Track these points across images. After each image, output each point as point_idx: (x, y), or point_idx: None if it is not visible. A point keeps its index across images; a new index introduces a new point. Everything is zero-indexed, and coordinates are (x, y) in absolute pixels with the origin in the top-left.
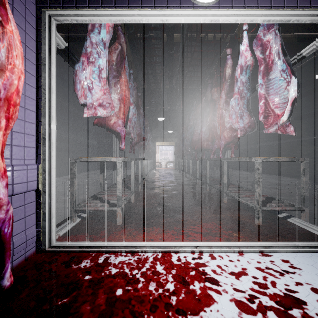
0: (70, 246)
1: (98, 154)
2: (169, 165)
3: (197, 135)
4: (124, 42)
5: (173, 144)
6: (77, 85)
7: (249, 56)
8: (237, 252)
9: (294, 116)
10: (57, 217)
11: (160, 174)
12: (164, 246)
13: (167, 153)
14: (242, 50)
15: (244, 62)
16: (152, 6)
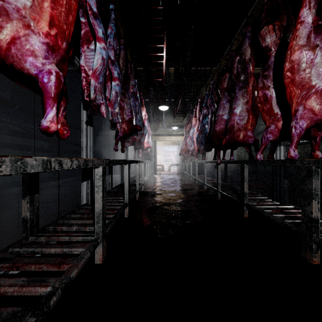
0: None
1: None
2: (172, 167)
3: (222, 124)
4: None
5: (177, 144)
6: None
7: None
8: None
9: None
10: None
11: (162, 180)
12: None
13: (170, 154)
14: None
15: None
16: None
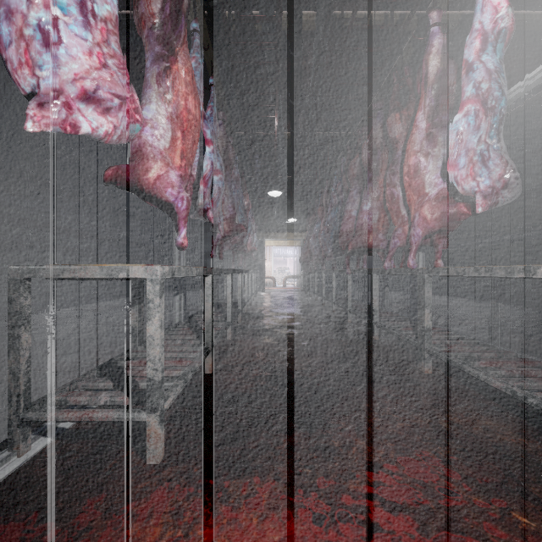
0: None
1: (160, 263)
2: (288, 281)
3: (351, 222)
4: None
5: (297, 245)
6: None
7: (504, 5)
8: None
9: (535, 187)
10: None
11: (273, 299)
12: None
13: (286, 260)
14: None
15: (491, 20)
16: None
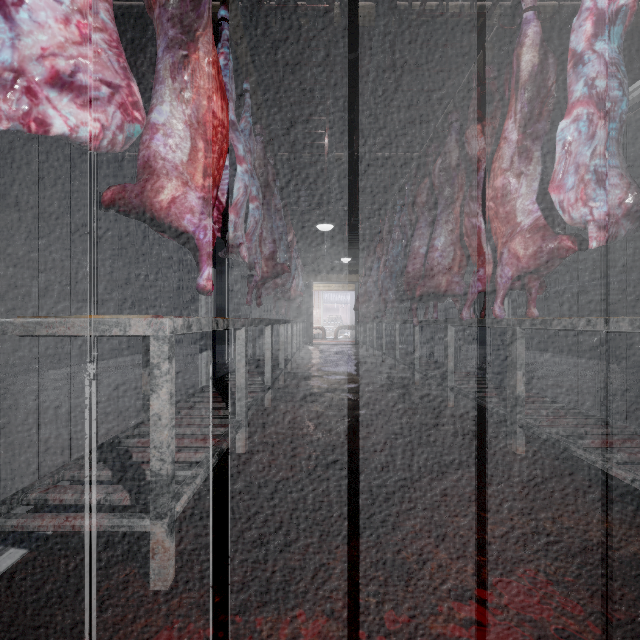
0: None
1: (187, 311)
2: (341, 333)
3: (419, 261)
4: None
5: (351, 289)
6: None
7: None
8: None
9: None
10: None
11: (322, 354)
12: None
13: (338, 308)
14: None
15: None
16: None
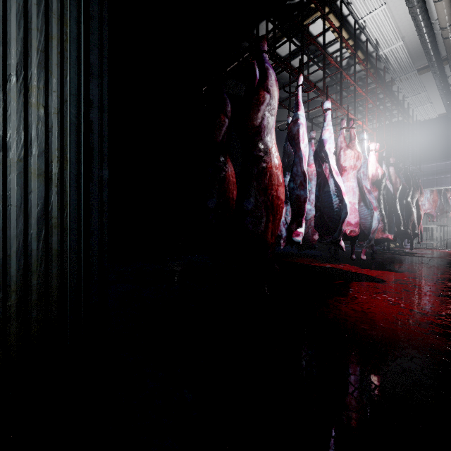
0: (421, 247)
1: None
2: None
3: None
4: None
5: None
6: None
7: None
8: None
9: None
10: None
11: None
12: None
13: None
14: None
15: None
16: (449, 185)
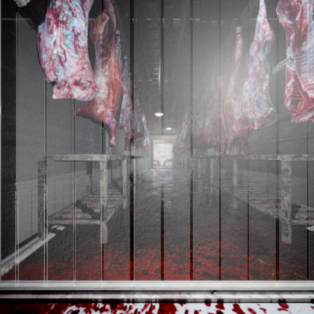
0: (18, 291)
1: (94, 152)
2: (167, 163)
3: (199, 131)
4: (114, 13)
5: (171, 142)
6: (40, 53)
7: (267, 30)
8: (277, 301)
9: None
10: (26, 231)
11: (158, 172)
12: (162, 291)
13: (165, 151)
14: (259, 22)
15: (262, 37)
16: None
